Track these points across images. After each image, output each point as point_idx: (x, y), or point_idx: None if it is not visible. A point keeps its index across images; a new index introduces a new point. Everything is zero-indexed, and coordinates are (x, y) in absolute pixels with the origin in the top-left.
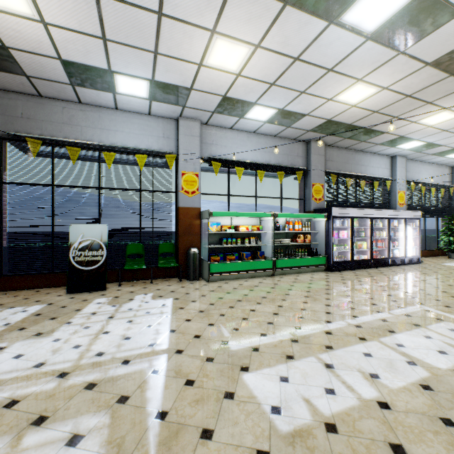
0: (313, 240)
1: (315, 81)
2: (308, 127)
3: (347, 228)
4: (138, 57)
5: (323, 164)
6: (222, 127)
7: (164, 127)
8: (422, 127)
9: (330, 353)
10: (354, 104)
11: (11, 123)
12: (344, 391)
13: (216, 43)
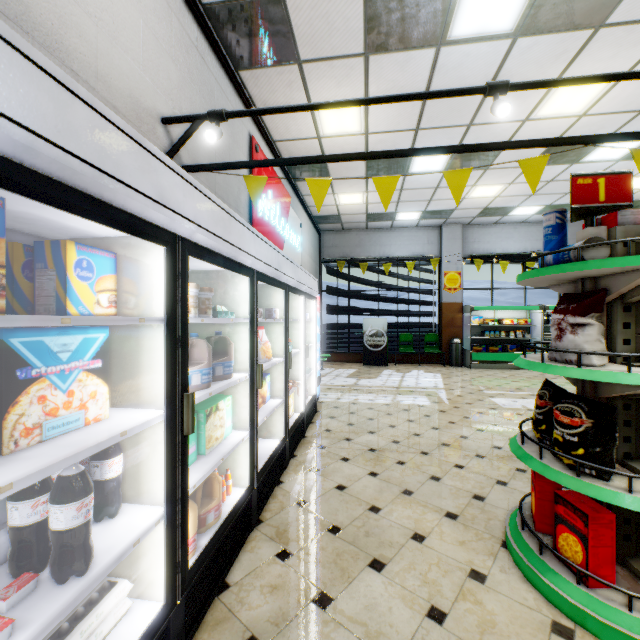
0: None
1: None
2: None
3: None
4: (417, 204)
5: None
6: (484, 224)
7: (429, 234)
8: None
9: None
10: None
11: (327, 251)
12: None
13: (475, 189)
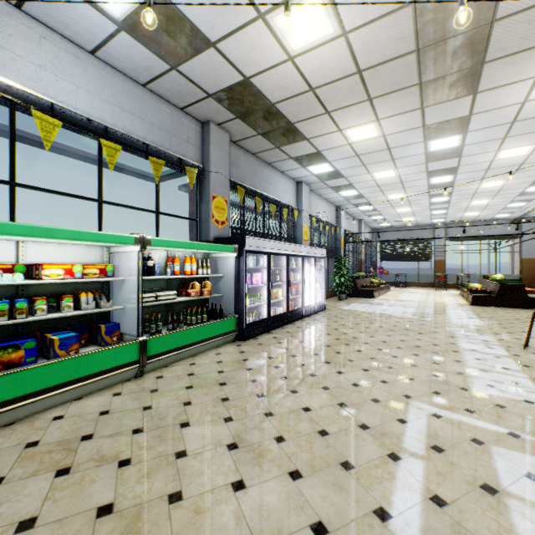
0: (214, 290)
1: None
2: (210, 84)
3: (262, 269)
4: None
5: (227, 168)
6: None
7: None
8: (343, 142)
9: None
10: (293, 54)
11: None
12: None
13: None
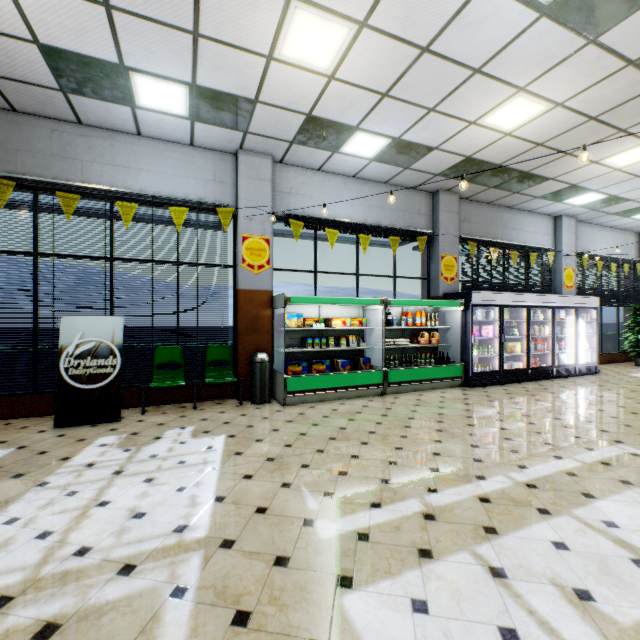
0: (443, 340)
1: (452, 90)
2: (436, 169)
3: (494, 321)
4: (167, 41)
5: (456, 227)
6: (305, 167)
7: (216, 165)
8: (605, 170)
9: (495, 543)
10: (508, 131)
11: None
12: (536, 636)
13: (294, 18)
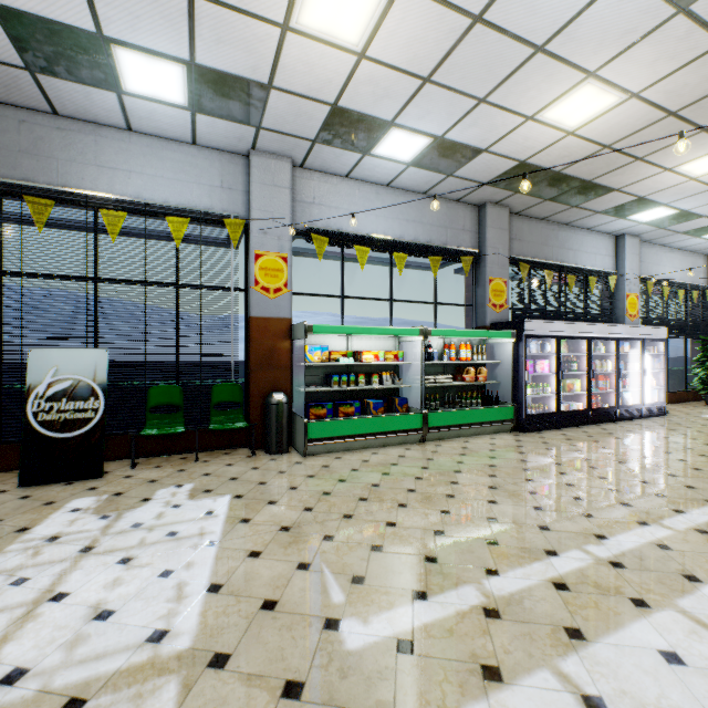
0: (491, 377)
1: (507, 74)
2: (484, 176)
3: (550, 355)
4: (155, 2)
5: (506, 246)
6: (331, 173)
7: (224, 168)
8: (680, 180)
9: (585, 655)
10: (572, 130)
11: None
12: None
13: None
